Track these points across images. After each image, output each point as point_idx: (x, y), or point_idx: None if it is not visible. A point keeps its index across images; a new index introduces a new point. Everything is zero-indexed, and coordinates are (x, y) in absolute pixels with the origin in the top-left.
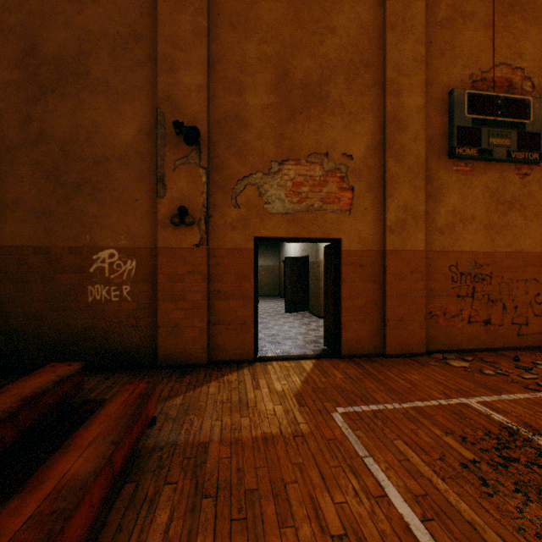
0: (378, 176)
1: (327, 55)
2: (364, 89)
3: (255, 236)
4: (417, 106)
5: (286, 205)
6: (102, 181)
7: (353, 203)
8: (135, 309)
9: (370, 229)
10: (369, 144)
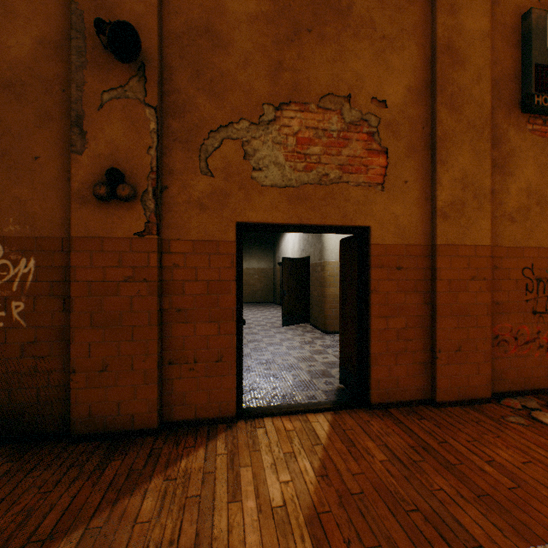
0: (423, 134)
1: None
2: (404, 2)
3: (237, 221)
4: (481, 30)
5: (287, 173)
6: None
7: (388, 173)
8: (33, 341)
9: (412, 214)
10: (411, 85)
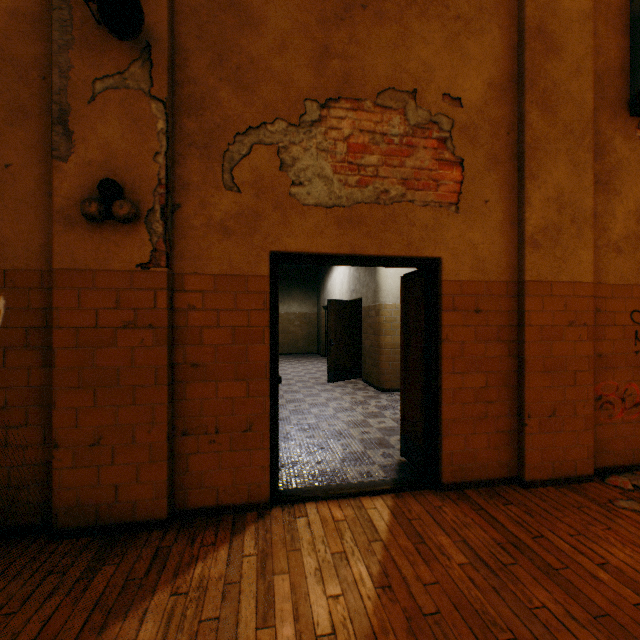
0: (508, 141)
1: None
2: None
3: (271, 250)
4: (581, 10)
5: (335, 189)
6: None
7: (463, 191)
8: (2, 406)
9: (494, 242)
10: (493, 79)
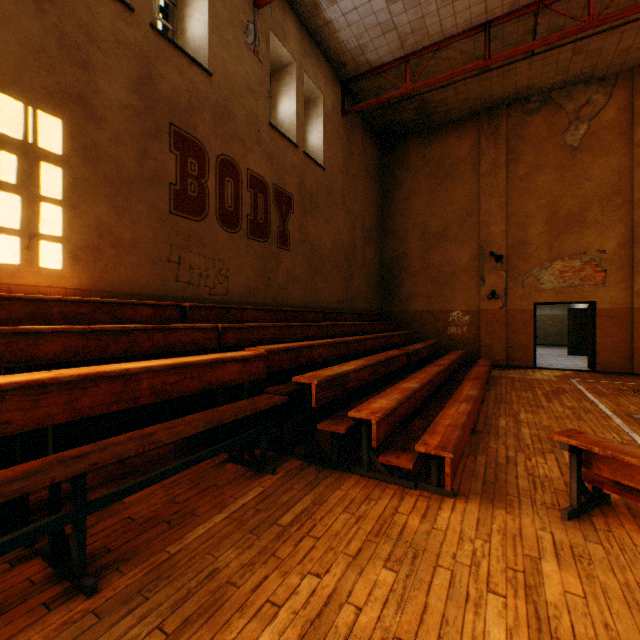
0: (626, 261)
1: (584, 195)
2: (614, 208)
3: (533, 302)
4: None
5: (554, 284)
6: (454, 281)
7: (605, 279)
8: (468, 338)
9: (620, 295)
10: (619, 241)
